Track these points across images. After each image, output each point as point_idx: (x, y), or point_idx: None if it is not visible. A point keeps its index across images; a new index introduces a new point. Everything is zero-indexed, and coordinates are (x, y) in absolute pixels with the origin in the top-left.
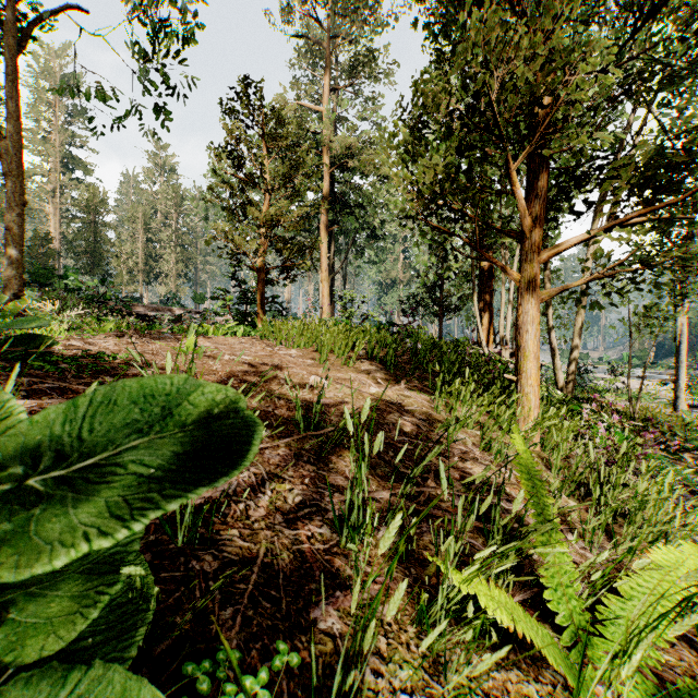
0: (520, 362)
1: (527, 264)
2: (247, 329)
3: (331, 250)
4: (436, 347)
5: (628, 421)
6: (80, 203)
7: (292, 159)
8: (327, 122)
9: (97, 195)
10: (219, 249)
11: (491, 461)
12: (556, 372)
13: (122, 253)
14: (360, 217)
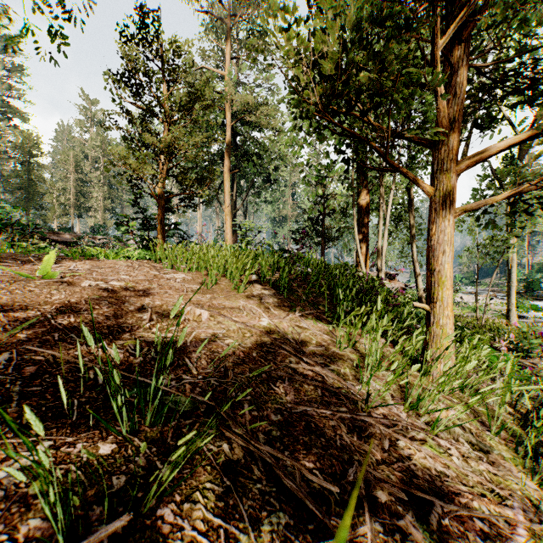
0: (434, 289)
1: (443, 174)
2: (144, 253)
3: (233, 190)
4: (328, 270)
5: (477, 331)
6: (15, 145)
7: (190, 92)
8: (229, 80)
9: (31, 139)
10: (118, 175)
11: (423, 429)
12: (419, 291)
13: (54, 190)
14: (257, 163)
